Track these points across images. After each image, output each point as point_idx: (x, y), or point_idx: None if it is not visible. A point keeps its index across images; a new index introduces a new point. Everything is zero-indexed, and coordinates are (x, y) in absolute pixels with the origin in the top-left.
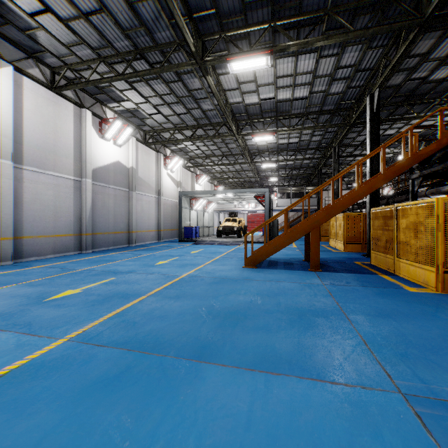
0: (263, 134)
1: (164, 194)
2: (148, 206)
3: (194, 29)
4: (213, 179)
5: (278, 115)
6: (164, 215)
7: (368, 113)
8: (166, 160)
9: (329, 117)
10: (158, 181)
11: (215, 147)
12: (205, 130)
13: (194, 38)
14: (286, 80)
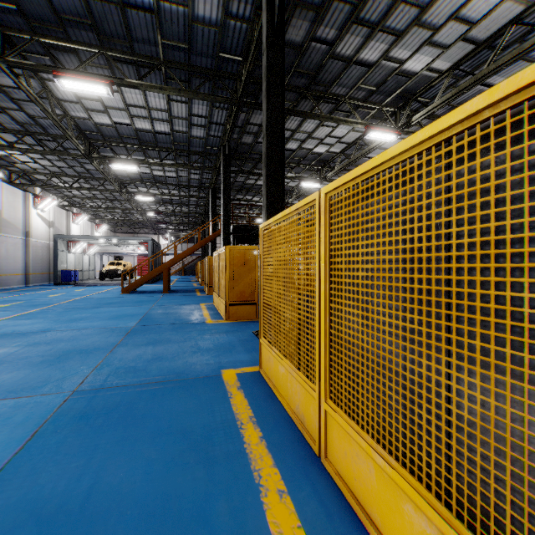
0: (144, 195)
1: (33, 236)
2: (14, 249)
3: (84, 138)
4: (94, 218)
5: (157, 182)
6: (34, 258)
7: (210, 199)
8: (36, 199)
9: (195, 191)
10: (27, 222)
11: (97, 192)
12: (87, 180)
13: (84, 142)
14: (158, 167)
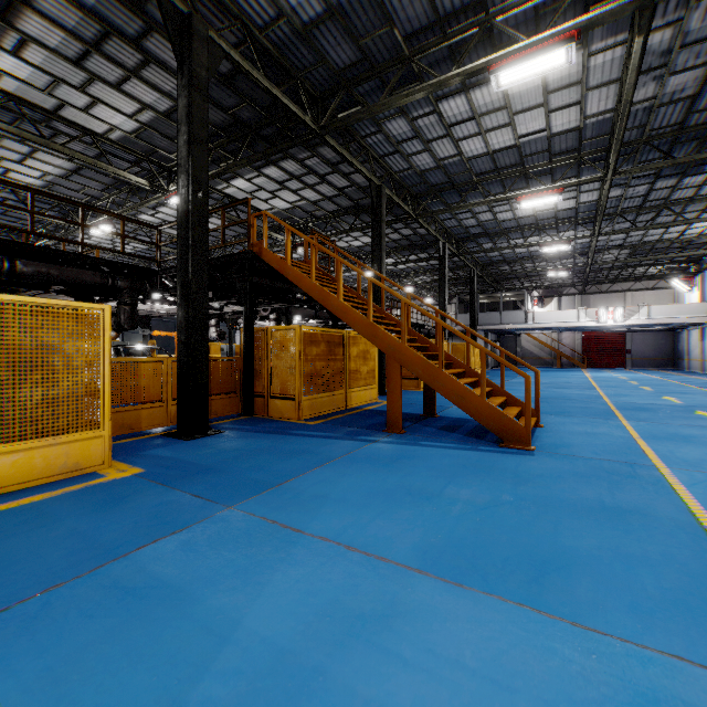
0: None
1: None
2: None
3: None
4: None
5: None
6: None
7: (204, 68)
8: None
9: None
10: None
11: None
12: None
13: None
14: None
